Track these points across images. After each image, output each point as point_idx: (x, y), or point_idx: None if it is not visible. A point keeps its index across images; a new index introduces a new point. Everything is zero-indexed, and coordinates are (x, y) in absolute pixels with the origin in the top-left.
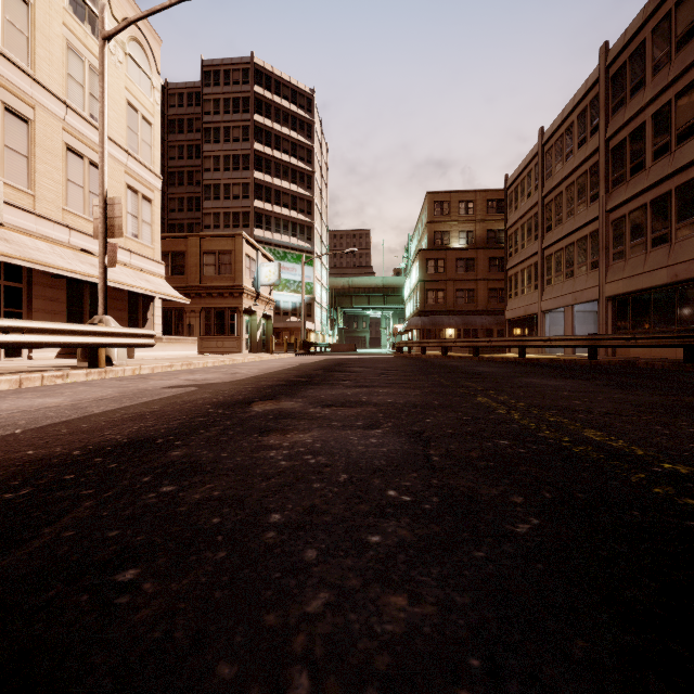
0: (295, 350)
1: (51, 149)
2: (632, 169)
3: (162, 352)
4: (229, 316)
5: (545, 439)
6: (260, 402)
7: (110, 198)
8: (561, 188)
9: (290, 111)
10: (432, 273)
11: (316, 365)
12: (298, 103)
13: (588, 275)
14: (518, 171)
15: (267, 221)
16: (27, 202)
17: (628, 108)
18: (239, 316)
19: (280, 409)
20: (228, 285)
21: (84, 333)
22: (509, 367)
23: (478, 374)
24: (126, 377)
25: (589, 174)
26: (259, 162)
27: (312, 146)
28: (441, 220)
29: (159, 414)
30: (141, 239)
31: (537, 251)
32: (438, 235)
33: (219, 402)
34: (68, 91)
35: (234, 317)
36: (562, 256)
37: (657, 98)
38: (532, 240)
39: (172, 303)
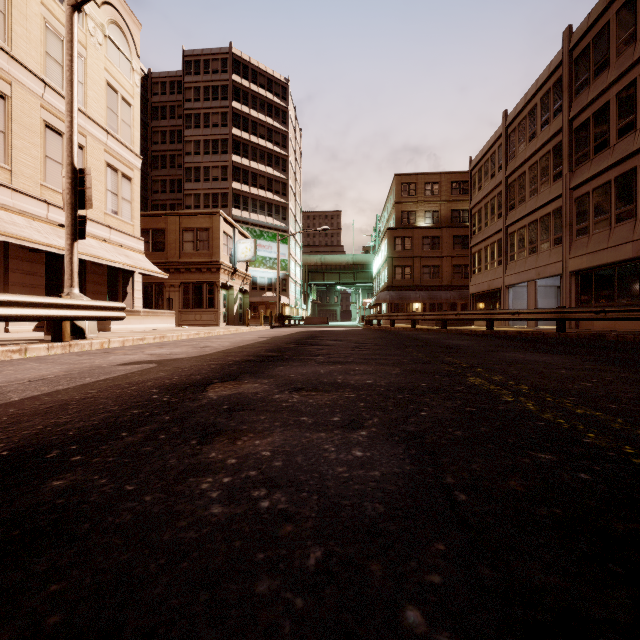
0: (270, 323)
1: (29, 125)
2: (596, 148)
3: (139, 325)
4: (207, 290)
5: (601, 450)
6: (219, 385)
7: (79, 169)
8: (524, 168)
9: (266, 98)
10: (399, 251)
11: (288, 338)
12: (274, 91)
13: (551, 251)
14: (482, 153)
15: (244, 202)
16: (4, 176)
17: (592, 89)
18: (216, 290)
19: (239, 394)
20: (206, 261)
21: (45, 305)
22: (481, 339)
23: (455, 348)
24: (89, 352)
25: (552, 153)
26: (237, 146)
27: (287, 132)
28: (408, 201)
29: (88, 403)
30: (121, 215)
31: (500, 228)
32: (405, 215)
33: (170, 385)
34: (47, 69)
35: (212, 291)
36: (525, 233)
37: (622, 77)
38: (496, 218)
39: (153, 278)
